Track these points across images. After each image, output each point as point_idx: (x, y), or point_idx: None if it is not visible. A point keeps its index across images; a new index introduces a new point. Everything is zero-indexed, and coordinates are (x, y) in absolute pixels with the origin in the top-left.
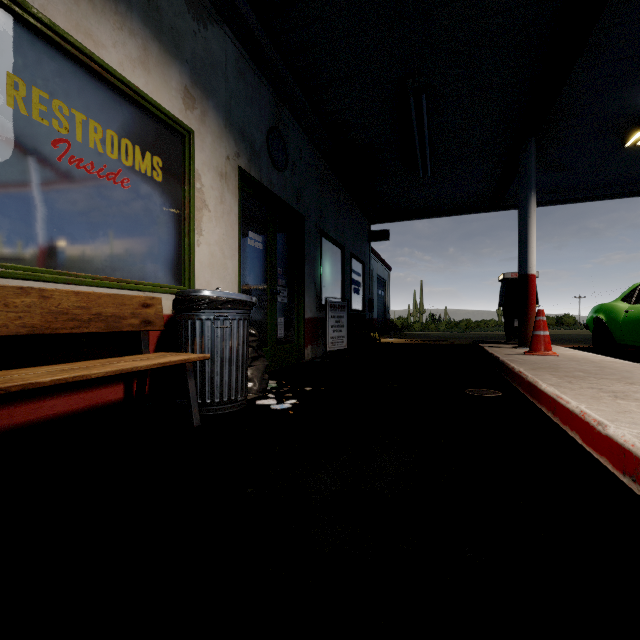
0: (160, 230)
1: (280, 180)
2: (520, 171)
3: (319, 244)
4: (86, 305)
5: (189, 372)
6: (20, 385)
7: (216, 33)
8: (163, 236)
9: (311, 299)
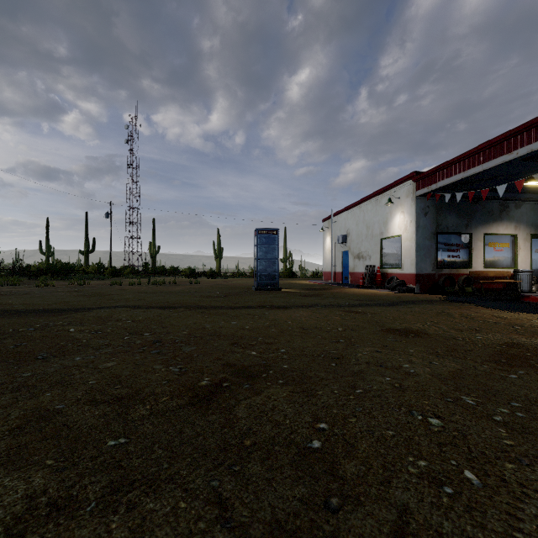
0: (509, 257)
1: None
2: None
3: None
4: (499, 272)
5: (517, 283)
6: (498, 281)
7: (523, 206)
8: (509, 258)
9: None
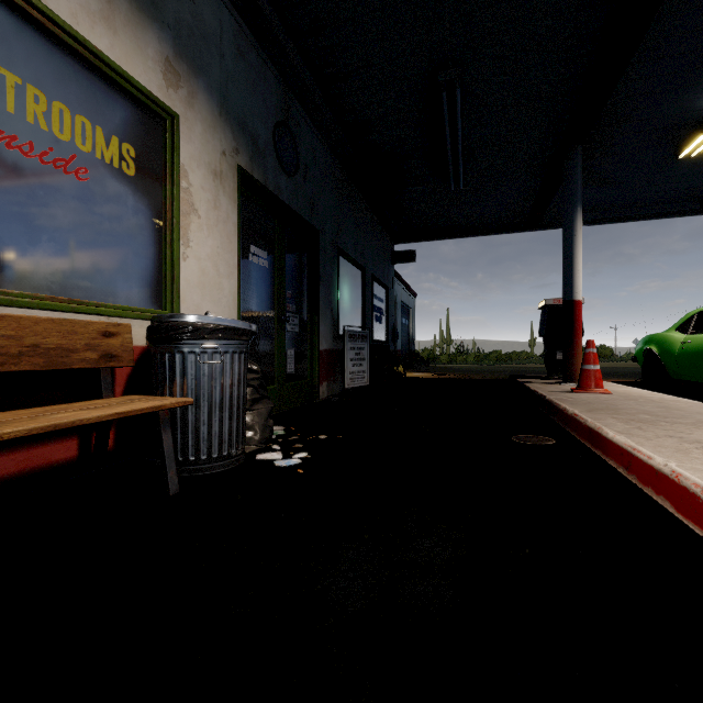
0: (132, 238)
1: (290, 186)
2: (565, 183)
3: (336, 264)
4: (15, 333)
5: (164, 422)
6: None
7: None
8: (136, 246)
9: (327, 328)
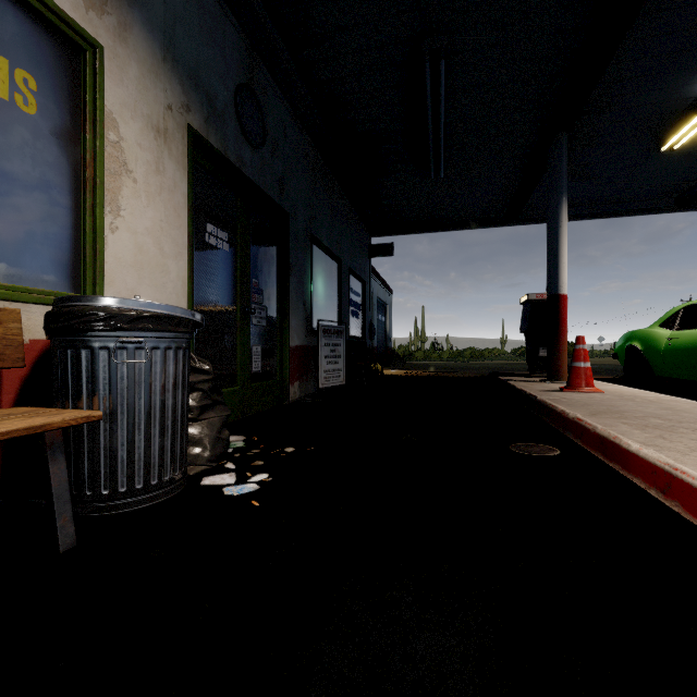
0: (32, 197)
1: (255, 160)
2: (550, 172)
3: (309, 253)
4: None
5: (52, 448)
6: None
7: None
8: (39, 208)
9: (299, 322)
